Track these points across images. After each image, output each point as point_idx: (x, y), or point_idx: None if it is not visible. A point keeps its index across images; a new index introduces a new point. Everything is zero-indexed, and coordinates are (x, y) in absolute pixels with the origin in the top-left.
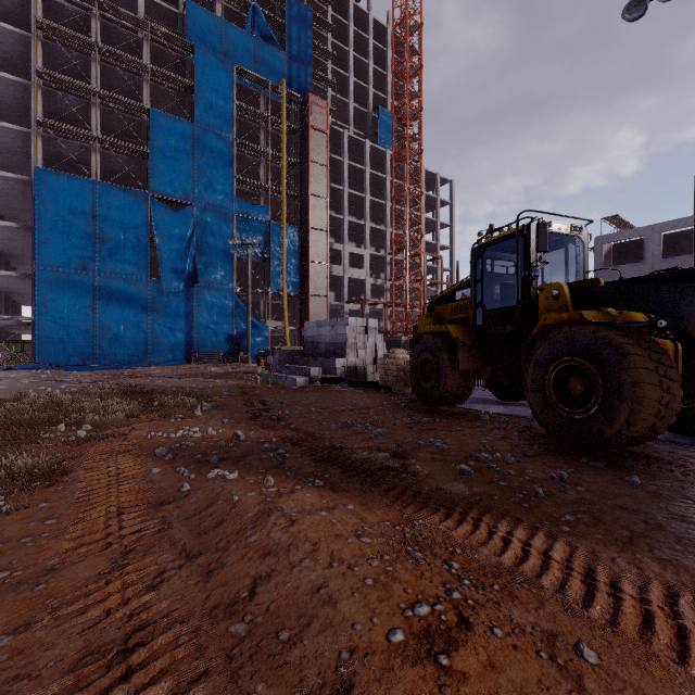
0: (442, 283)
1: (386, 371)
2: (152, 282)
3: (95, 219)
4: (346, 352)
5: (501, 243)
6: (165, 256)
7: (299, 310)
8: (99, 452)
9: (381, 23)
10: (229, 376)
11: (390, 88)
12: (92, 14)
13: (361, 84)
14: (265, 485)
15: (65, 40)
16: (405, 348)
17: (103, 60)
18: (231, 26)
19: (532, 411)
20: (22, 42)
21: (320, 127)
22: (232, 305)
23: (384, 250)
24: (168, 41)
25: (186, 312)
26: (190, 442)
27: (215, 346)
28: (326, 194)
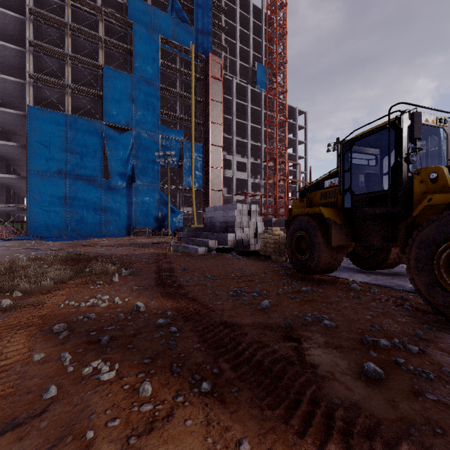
0: (300, 182)
1: (265, 244)
2: (105, 182)
3: (67, 140)
4: (235, 229)
5: (367, 138)
6: (113, 164)
7: (203, 200)
8: (4, 325)
9: (258, 7)
10: (153, 245)
11: (264, 50)
12: (66, 4)
13: (244, 48)
14: (140, 398)
15: (48, 21)
16: (275, 225)
17: (74, 35)
18: (158, 10)
19: (416, 288)
20: (20, 24)
21: (217, 76)
22: (158, 197)
23: (260, 159)
24: (116, 21)
25: (127, 201)
26: (92, 314)
27: (147, 224)
28: (221, 122)
